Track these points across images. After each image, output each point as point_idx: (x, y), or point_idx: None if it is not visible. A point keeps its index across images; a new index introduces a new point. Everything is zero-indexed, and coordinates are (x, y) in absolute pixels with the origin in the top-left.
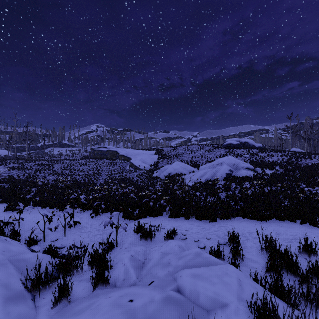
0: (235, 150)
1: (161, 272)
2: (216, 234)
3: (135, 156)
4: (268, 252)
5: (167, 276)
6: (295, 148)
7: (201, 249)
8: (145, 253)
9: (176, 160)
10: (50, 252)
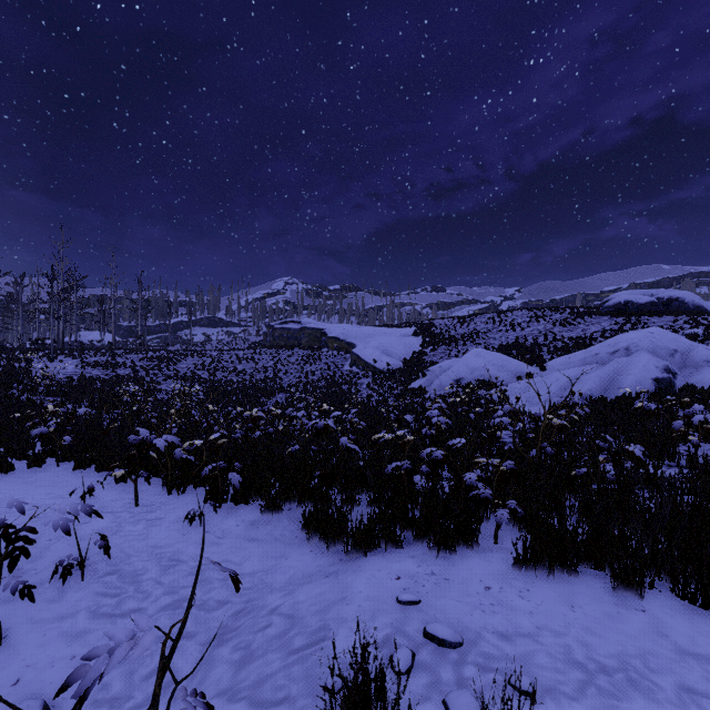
0: (647, 319)
1: None
2: None
3: (366, 340)
4: None
5: None
6: None
7: None
8: None
9: (471, 348)
10: None
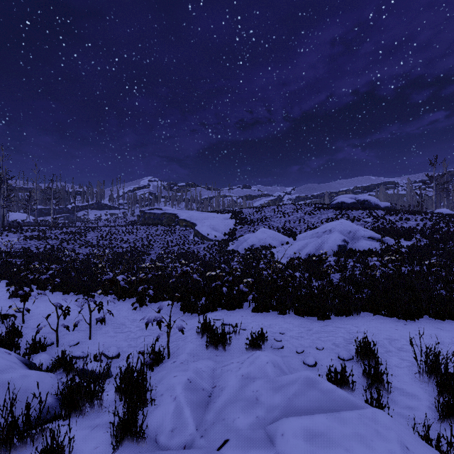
0: (350, 212)
1: (242, 418)
2: (332, 340)
3: (202, 221)
4: (434, 378)
5: (254, 428)
6: (442, 209)
7: (309, 368)
8: (214, 374)
9: (261, 227)
10: (62, 365)
